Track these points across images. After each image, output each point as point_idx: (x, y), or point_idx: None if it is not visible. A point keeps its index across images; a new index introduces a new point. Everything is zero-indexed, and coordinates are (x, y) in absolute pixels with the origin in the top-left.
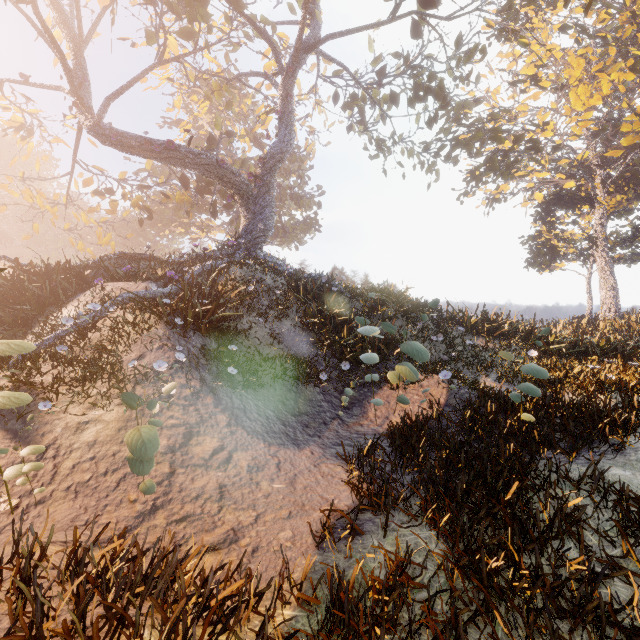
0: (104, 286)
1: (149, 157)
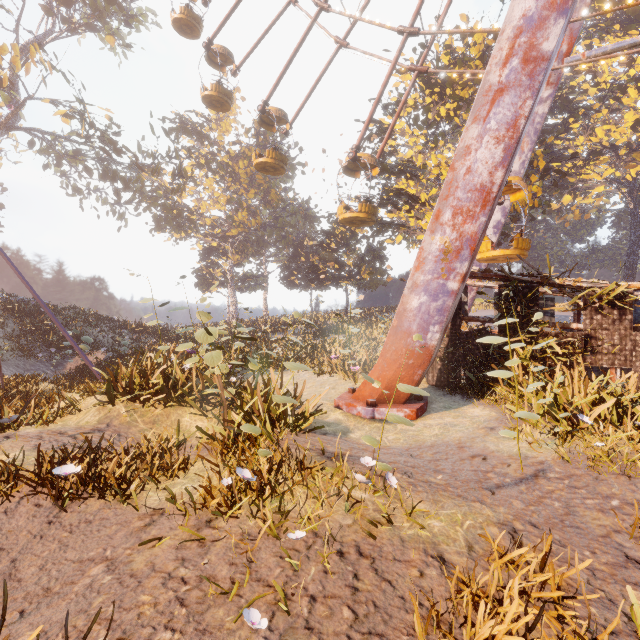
0: None
1: None
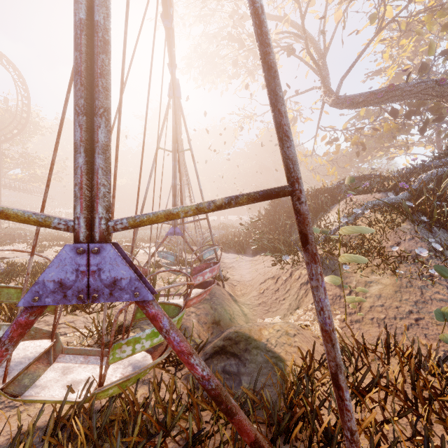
0: (351, 198)
1: (371, 104)
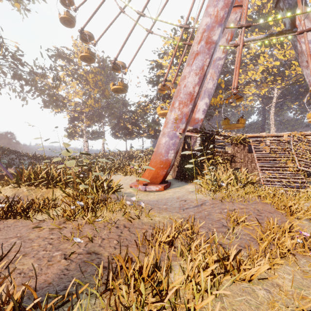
0: None
1: None
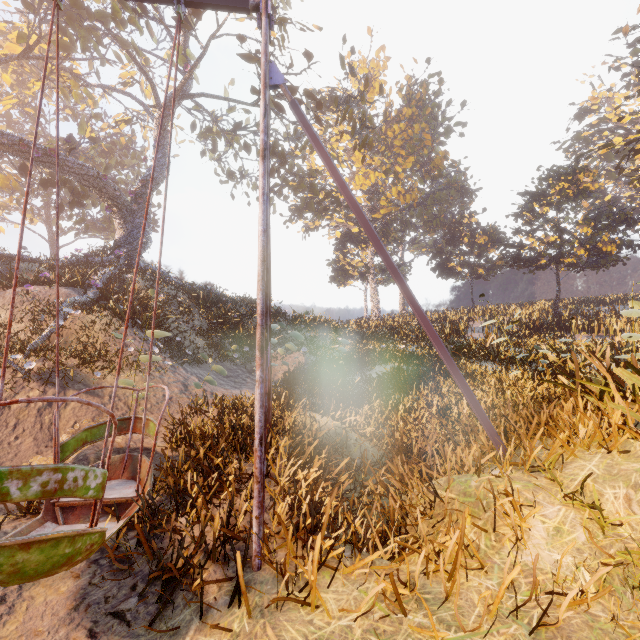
0: (25, 290)
1: (20, 156)
